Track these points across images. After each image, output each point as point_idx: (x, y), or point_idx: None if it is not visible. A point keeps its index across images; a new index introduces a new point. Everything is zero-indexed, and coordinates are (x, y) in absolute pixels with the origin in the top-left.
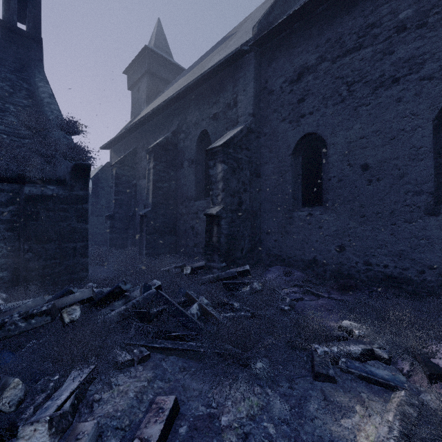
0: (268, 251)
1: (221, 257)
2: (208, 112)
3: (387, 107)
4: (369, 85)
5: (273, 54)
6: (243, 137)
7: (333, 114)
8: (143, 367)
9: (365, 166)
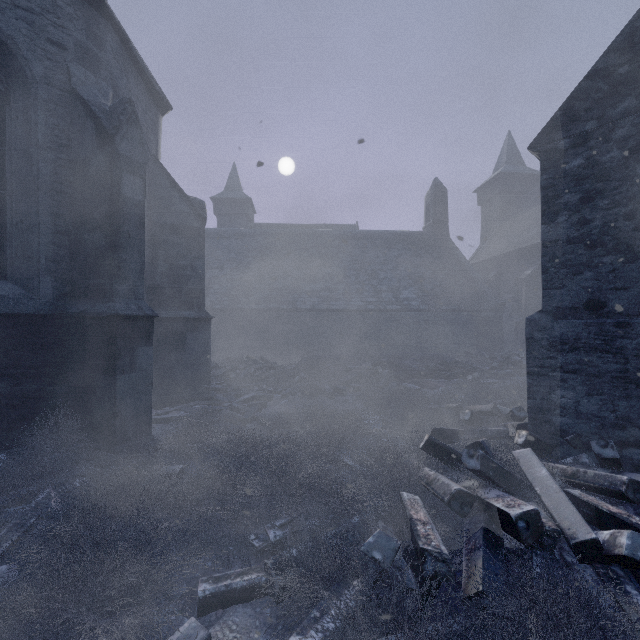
0: None
1: None
2: None
3: None
4: None
5: None
6: None
7: None
8: None
9: None
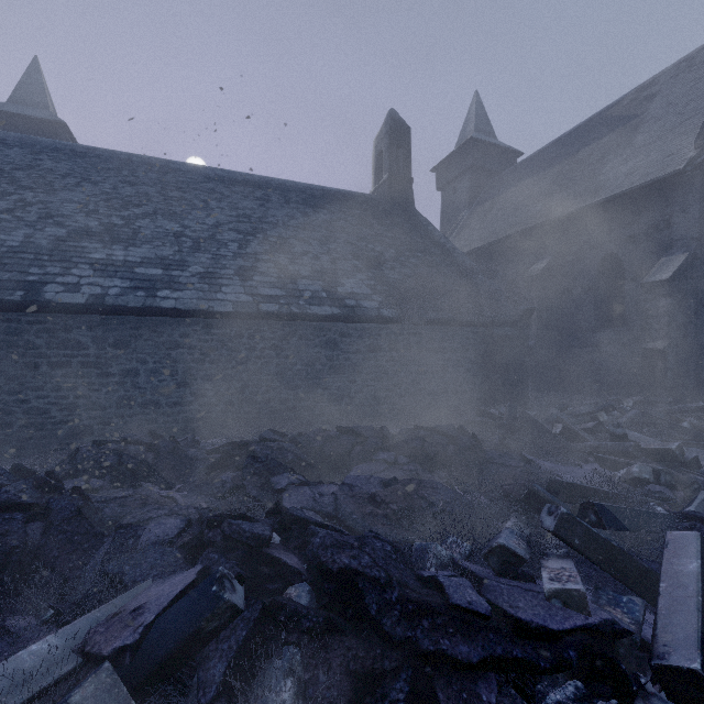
0: None
1: (667, 392)
2: (618, 234)
3: None
4: None
5: None
6: (687, 266)
7: None
8: None
9: None
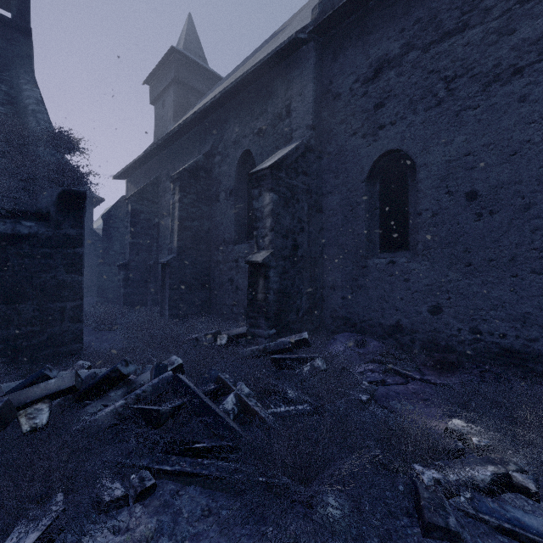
0: (334, 313)
1: (269, 322)
2: (251, 127)
3: (504, 110)
4: (478, 80)
5: (340, 45)
6: (299, 157)
7: (425, 122)
8: (143, 507)
9: (472, 193)
